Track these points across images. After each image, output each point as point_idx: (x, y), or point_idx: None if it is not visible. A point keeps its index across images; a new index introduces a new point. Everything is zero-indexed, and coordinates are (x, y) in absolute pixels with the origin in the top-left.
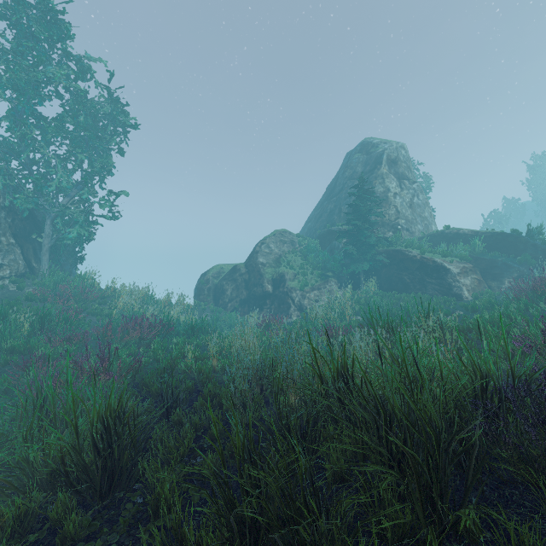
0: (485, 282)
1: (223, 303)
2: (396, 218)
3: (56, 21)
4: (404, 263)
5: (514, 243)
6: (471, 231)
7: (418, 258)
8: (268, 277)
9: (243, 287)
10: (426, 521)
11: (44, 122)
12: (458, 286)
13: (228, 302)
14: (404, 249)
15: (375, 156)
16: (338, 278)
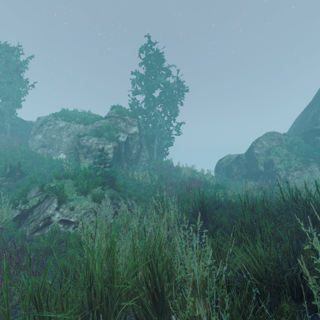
0: None
1: (231, 176)
2: None
3: (159, 57)
4: None
5: None
6: None
7: None
8: (261, 162)
9: (244, 168)
10: (318, 236)
11: (155, 99)
12: None
13: (234, 175)
14: None
15: None
16: (319, 163)
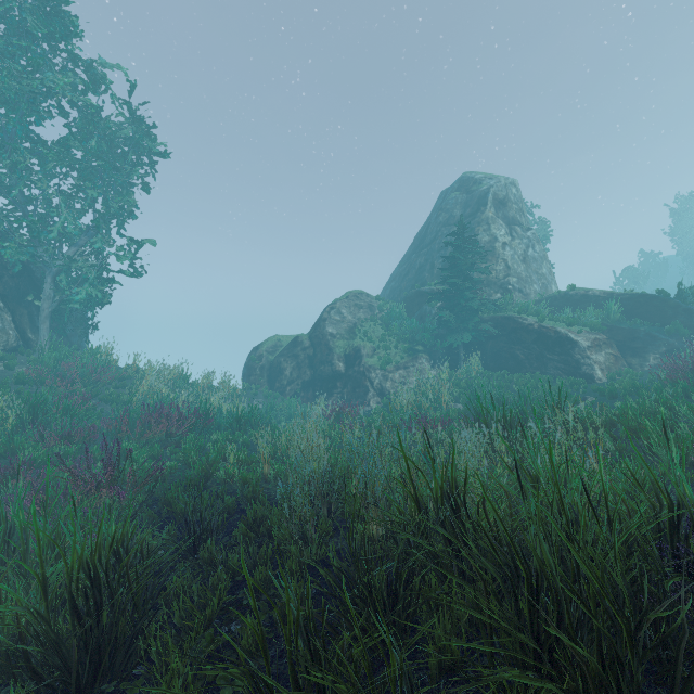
0: (623, 359)
1: (280, 386)
2: (505, 276)
3: (59, 14)
4: (517, 333)
5: (661, 308)
6: (603, 292)
7: (535, 328)
8: (339, 352)
9: (307, 366)
10: None
11: (43, 147)
12: (589, 363)
13: (286, 385)
14: (517, 316)
15: (478, 195)
16: (430, 353)
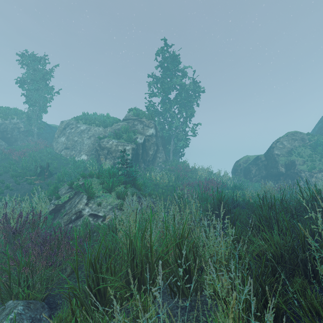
0: None
1: (249, 177)
2: None
3: (175, 59)
4: None
5: None
6: None
7: None
8: (281, 163)
9: (263, 169)
10: None
11: (171, 100)
12: None
13: (253, 177)
14: None
15: None
16: None
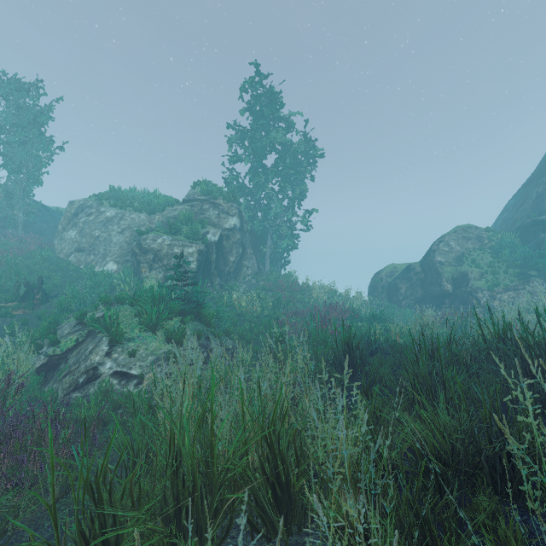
0: None
1: (396, 300)
2: None
3: (275, 100)
4: None
5: None
6: None
7: None
8: (447, 276)
9: (418, 286)
10: (540, 398)
11: (267, 170)
12: None
13: (402, 299)
14: None
15: None
16: (545, 278)
